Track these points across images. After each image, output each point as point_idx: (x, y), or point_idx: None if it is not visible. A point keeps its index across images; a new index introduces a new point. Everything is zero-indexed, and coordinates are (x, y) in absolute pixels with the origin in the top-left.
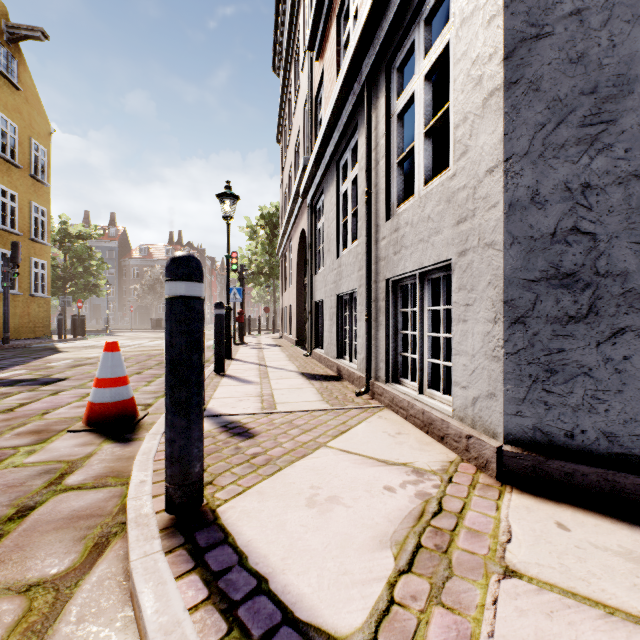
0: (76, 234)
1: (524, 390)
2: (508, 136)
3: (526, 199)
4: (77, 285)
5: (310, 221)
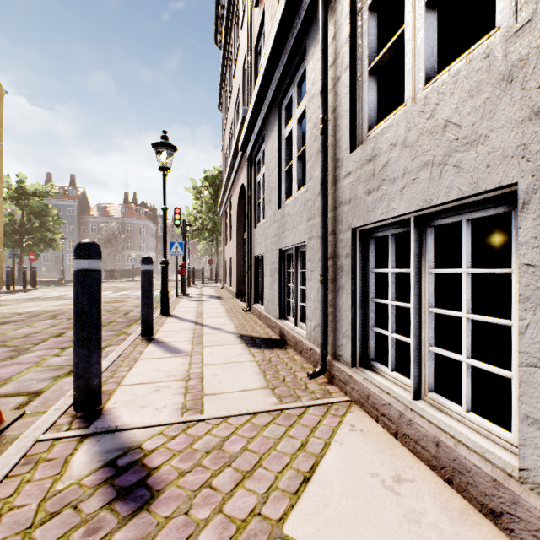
0: (33, 192)
1: None
2: None
3: None
4: (33, 239)
5: (249, 174)
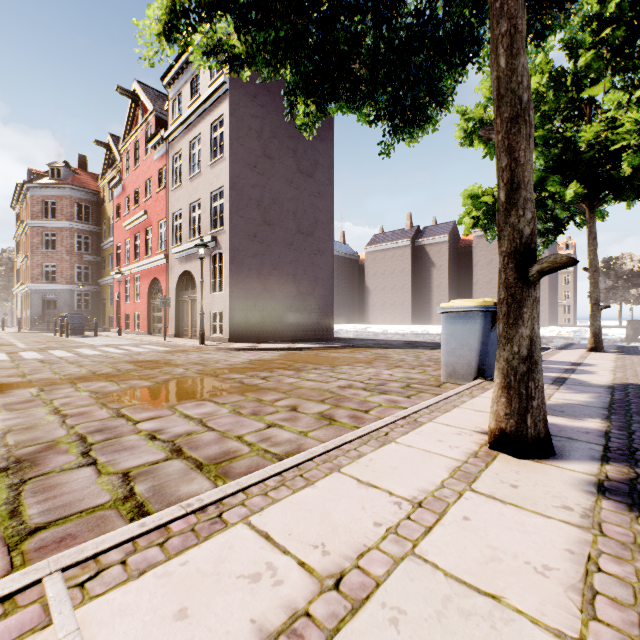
0: None
1: (31, 325)
2: (31, 310)
3: (32, 314)
4: None
5: (23, 298)
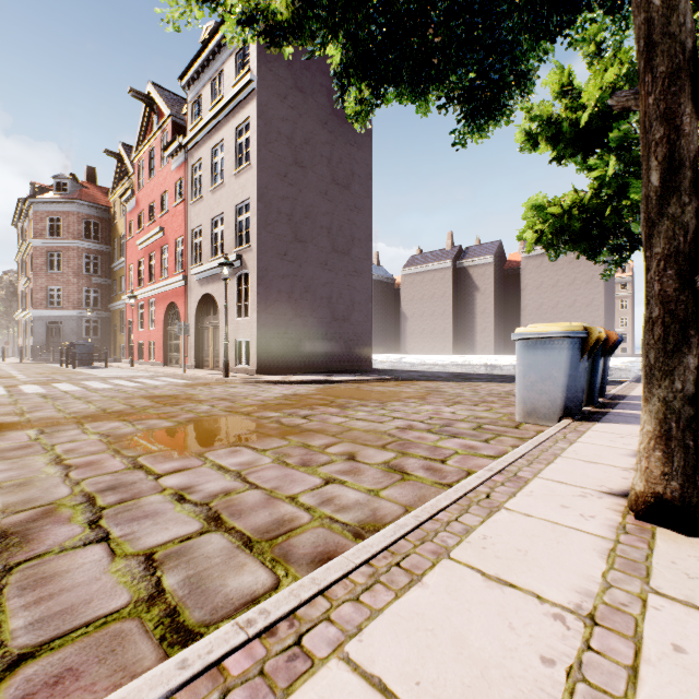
0: None
1: (35, 355)
2: (34, 338)
3: (35, 342)
4: None
5: (25, 325)
